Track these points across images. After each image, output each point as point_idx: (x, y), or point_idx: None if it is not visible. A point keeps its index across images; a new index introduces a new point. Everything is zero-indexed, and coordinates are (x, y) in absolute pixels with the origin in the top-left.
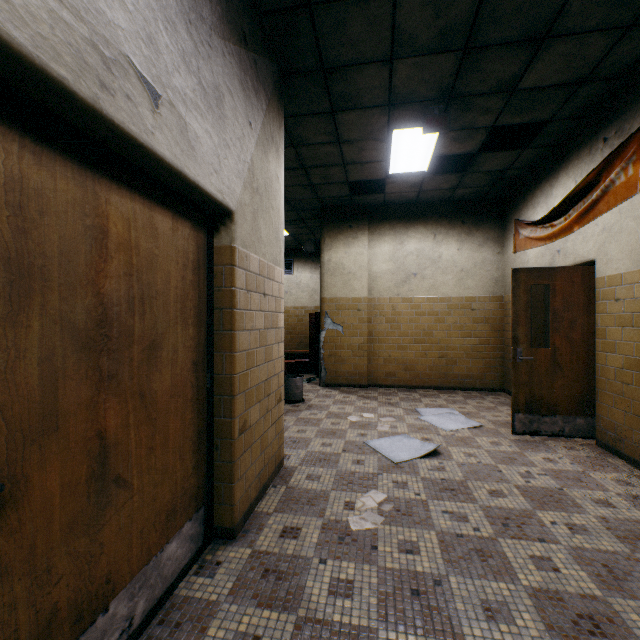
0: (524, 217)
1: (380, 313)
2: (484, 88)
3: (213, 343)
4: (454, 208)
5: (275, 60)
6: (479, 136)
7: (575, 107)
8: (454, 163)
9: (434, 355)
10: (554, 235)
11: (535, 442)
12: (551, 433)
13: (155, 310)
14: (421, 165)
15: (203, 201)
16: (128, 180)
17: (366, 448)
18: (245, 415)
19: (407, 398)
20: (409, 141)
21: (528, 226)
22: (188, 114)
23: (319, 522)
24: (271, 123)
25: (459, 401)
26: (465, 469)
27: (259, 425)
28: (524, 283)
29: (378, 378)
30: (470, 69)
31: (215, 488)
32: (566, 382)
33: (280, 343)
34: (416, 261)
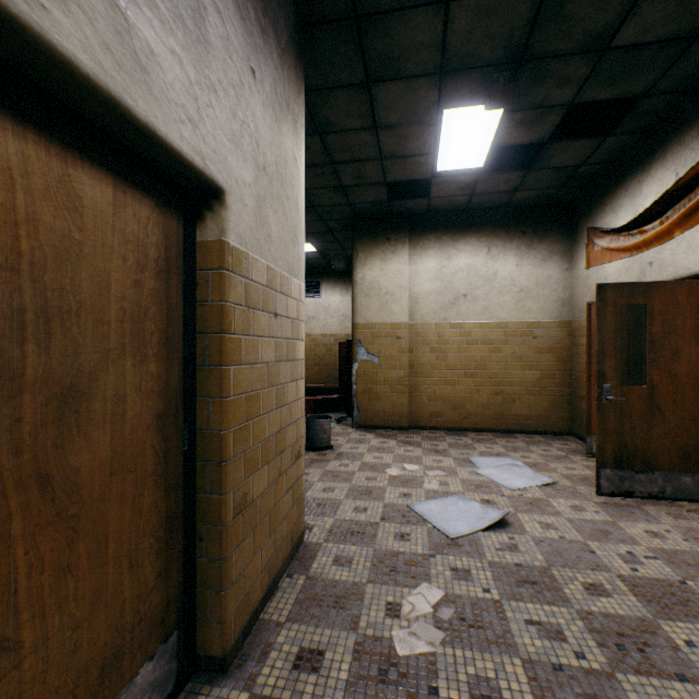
0: (601, 224)
1: (423, 341)
2: (567, 46)
3: (194, 384)
4: (512, 216)
5: (292, 1)
6: (552, 118)
7: (681, 74)
8: (514, 160)
9: (488, 391)
10: (645, 243)
11: (628, 506)
12: (648, 494)
13: (75, 333)
14: (476, 159)
15: (172, 167)
16: (8, 99)
17: (411, 515)
18: (244, 486)
19: (457, 444)
20: (463, 126)
21: (606, 235)
22: (132, 8)
23: (350, 640)
24: (286, 83)
25: (521, 448)
26: (545, 548)
27: (267, 496)
28: (612, 302)
29: (421, 419)
30: (551, 16)
31: (198, 597)
32: (667, 429)
33: (299, 380)
34: (466, 279)
